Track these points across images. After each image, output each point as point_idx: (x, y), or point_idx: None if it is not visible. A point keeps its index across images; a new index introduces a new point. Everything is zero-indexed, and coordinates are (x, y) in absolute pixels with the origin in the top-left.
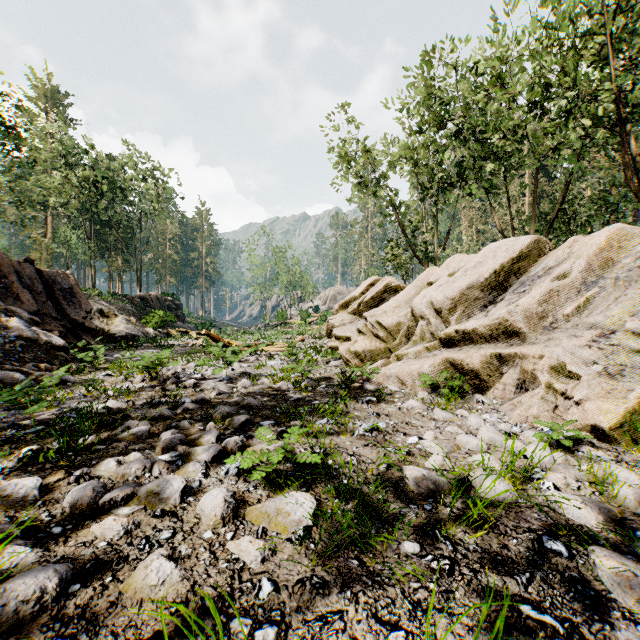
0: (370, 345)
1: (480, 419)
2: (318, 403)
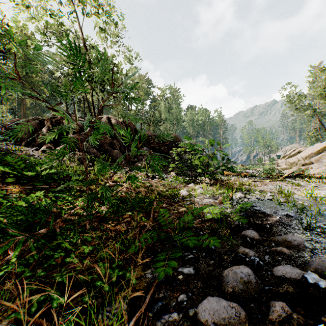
0: (285, 167)
1: None
2: None
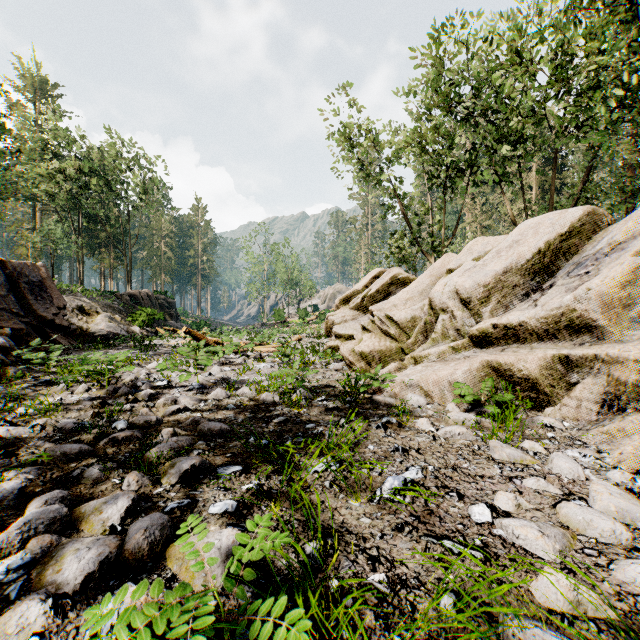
0: (379, 344)
1: (574, 463)
2: (313, 427)
